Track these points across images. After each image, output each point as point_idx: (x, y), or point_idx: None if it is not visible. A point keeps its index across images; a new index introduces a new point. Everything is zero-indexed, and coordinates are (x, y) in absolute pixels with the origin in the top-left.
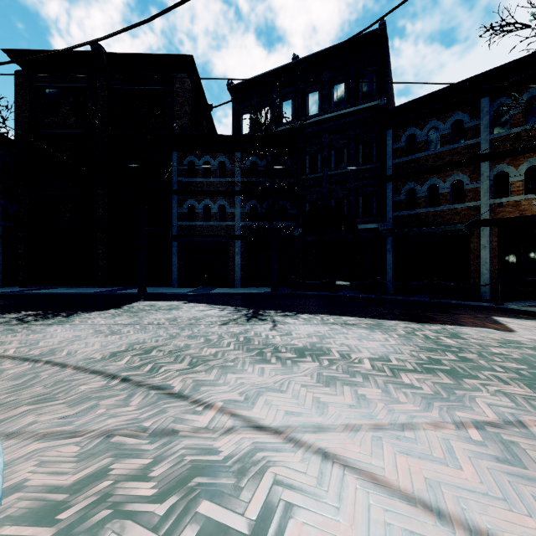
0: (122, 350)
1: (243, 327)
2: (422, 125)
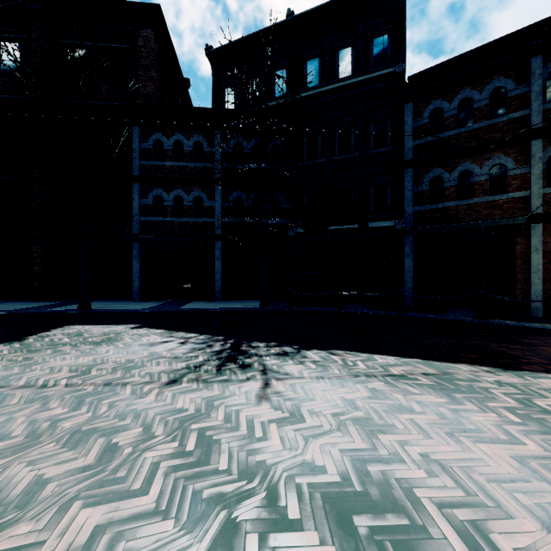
0: None
1: (205, 393)
2: (451, 96)
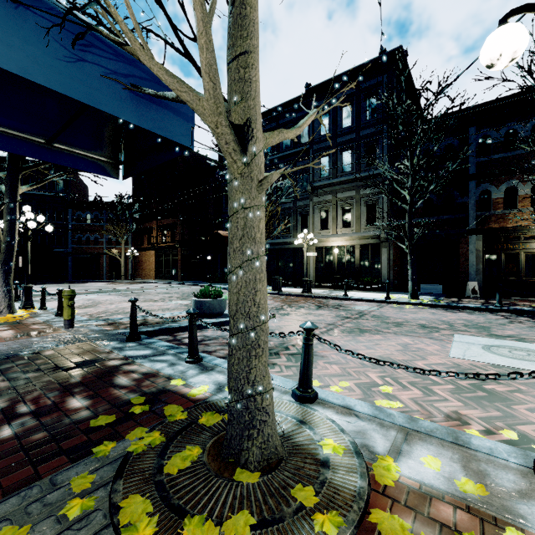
0: None
1: None
2: (84, 212)
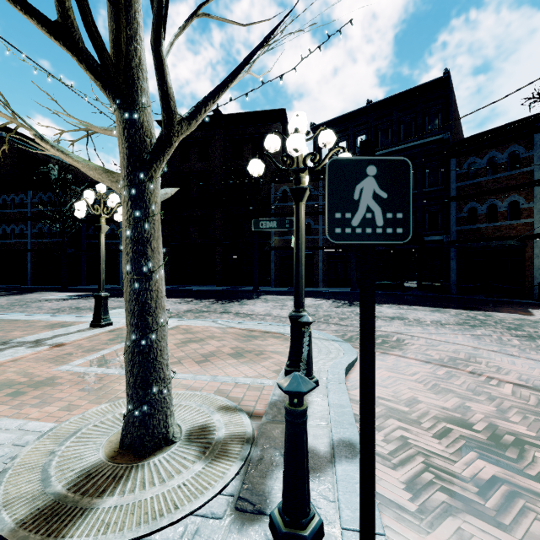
0: None
1: (350, 309)
2: (482, 155)
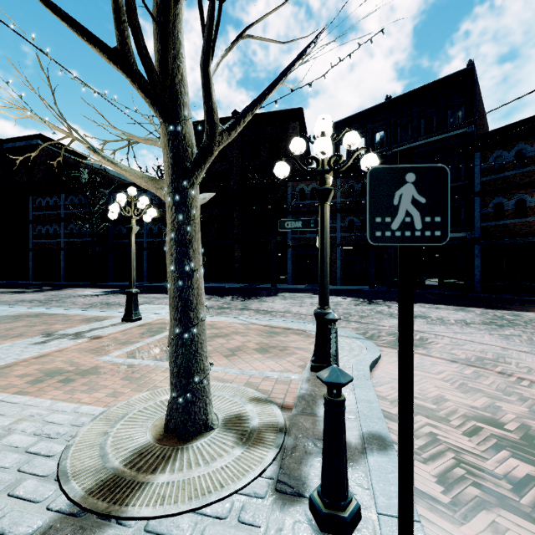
0: None
1: (370, 307)
2: (509, 148)
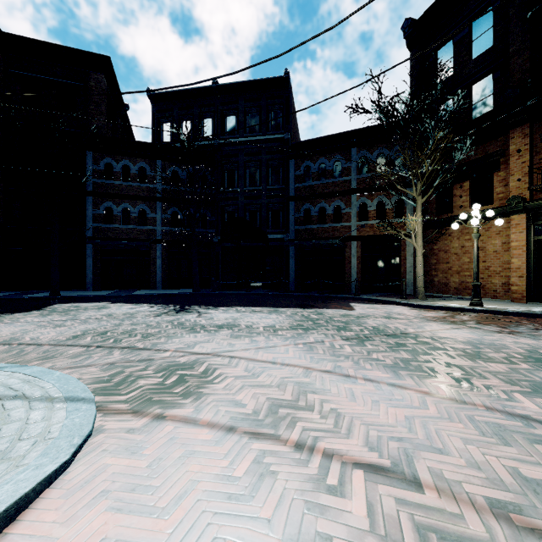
0: (80, 334)
1: (174, 317)
2: (315, 160)
